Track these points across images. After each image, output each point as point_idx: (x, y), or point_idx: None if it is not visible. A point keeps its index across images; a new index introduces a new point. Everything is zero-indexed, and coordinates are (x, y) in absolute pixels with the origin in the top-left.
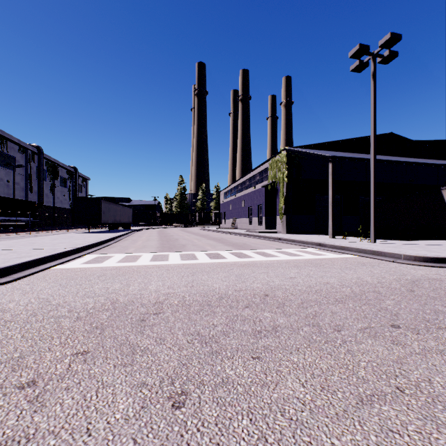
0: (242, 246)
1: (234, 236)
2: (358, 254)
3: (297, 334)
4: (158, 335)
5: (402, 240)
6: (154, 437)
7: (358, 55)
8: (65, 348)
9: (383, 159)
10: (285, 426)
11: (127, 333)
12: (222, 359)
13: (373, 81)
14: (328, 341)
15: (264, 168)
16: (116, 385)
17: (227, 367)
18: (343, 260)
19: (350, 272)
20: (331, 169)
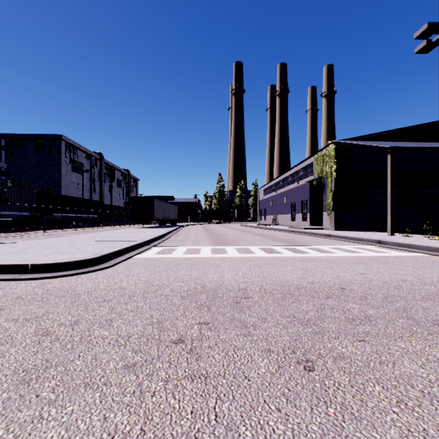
0: (292, 242)
1: (278, 232)
2: (429, 253)
3: (394, 325)
4: (258, 315)
5: None
6: (302, 388)
7: (426, 35)
8: (188, 319)
9: None
10: (419, 396)
11: (230, 311)
12: (329, 338)
13: None
14: (431, 333)
15: (309, 163)
16: (247, 349)
17: (337, 345)
18: (412, 258)
19: (427, 271)
20: (389, 161)
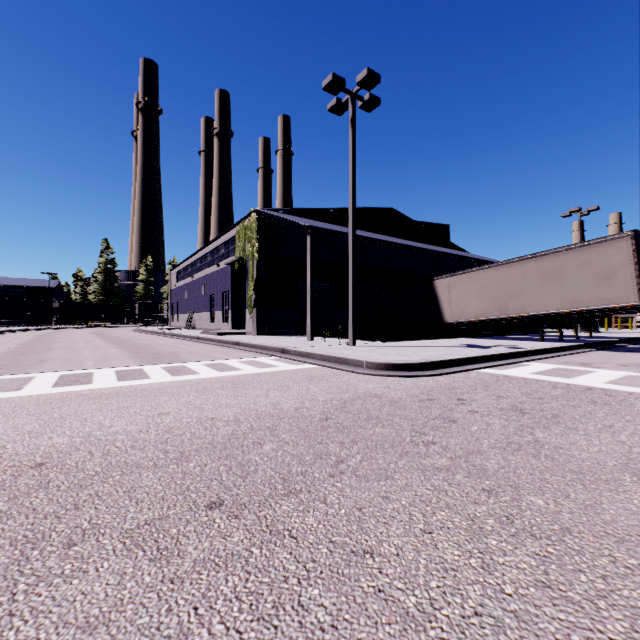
0: (161, 357)
1: (175, 341)
2: (320, 363)
3: None
4: None
5: (398, 340)
6: None
7: (333, 89)
8: None
9: (375, 237)
10: None
11: None
12: None
13: (351, 130)
14: None
15: (231, 237)
16: None
17: None
18: (291, 373)
19: (274, 394)
20: (309, 244)
